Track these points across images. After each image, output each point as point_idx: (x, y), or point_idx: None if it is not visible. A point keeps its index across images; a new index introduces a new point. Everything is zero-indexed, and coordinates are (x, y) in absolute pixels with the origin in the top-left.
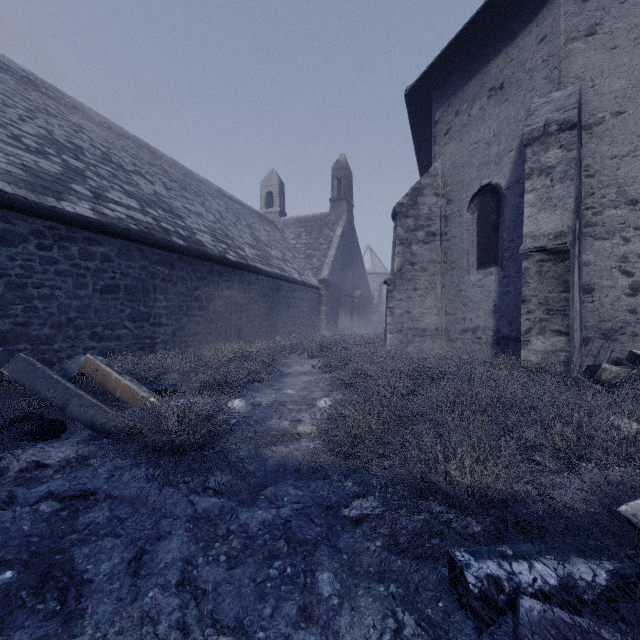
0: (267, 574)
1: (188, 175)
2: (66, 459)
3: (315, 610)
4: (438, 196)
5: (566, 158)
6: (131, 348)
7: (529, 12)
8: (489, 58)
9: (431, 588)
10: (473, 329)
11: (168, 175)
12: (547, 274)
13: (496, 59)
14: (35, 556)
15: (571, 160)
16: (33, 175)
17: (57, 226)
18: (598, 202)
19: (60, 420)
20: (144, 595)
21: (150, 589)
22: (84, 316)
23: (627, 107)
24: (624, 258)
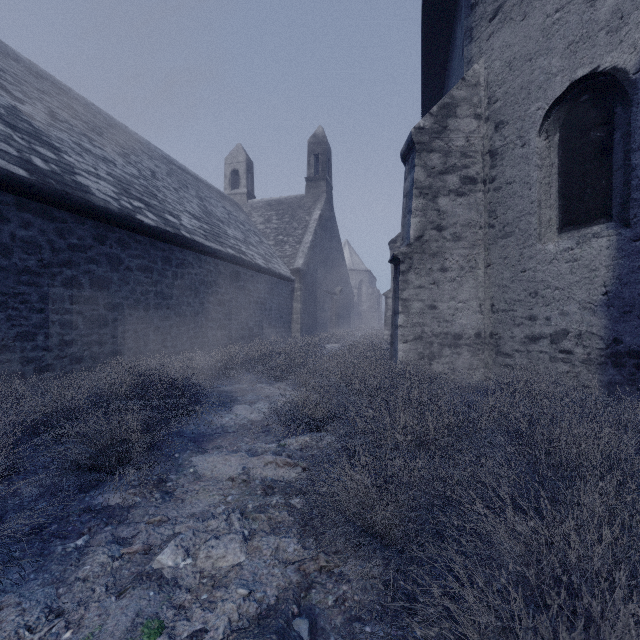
0: None
1: (118, 129)
2: None
3: None
4: (480, 119)
5: None
6: None
7: None
8: None
9: None
10: (553, 336)
11: (73, 112)
12: None
13: None
14: None
15: None
16: None
17: None
18: None
19: None
20: None
21: None
22: None
23: None
24: None
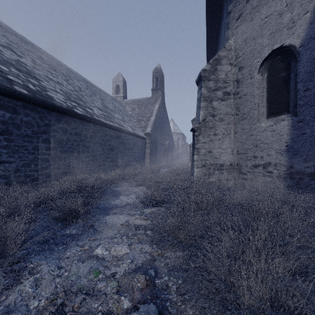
0: None
1: (62, 66)
2: None
3: None
4: (232, 65)
5: None
6: None
7: None
8: None
9: None
10: (264, 165)
11: (42, 60)
12: None
13: None
14: None
15: None
16: None
17: None
18: None
19: None
20: None
21: None
22: None
23: None
24: None
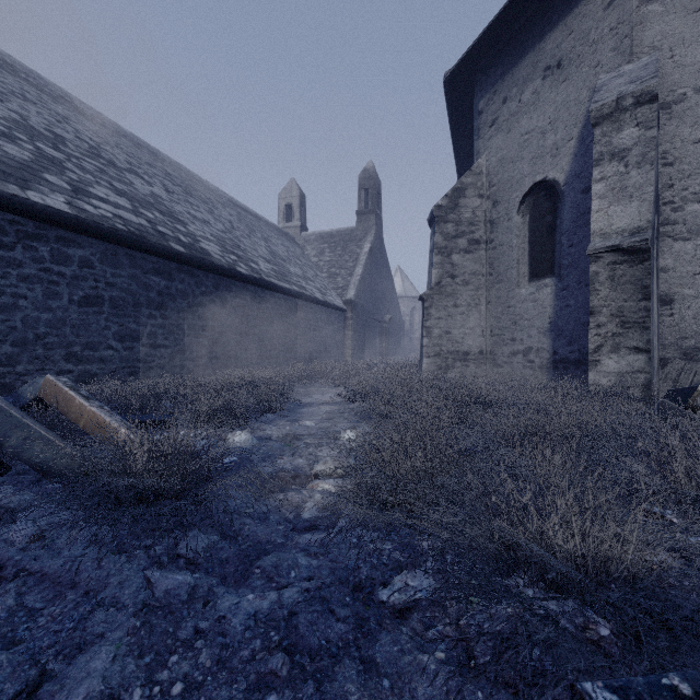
0: None
1: (195, 181)
2: None
3: None
4: (482, 198)
5: (644, 138)
6: (118, 373)
7: None
8: (544, 32)
9: None
10: (524, 351)
11: (171, 178)
12: (622, 279)
13: (552, 33)
14: None
15: (651, 140)
16: None
17: (21, 220)
18: (678, 195)
19: None
20: None
21: None
22: (57, 332)
23: None
24: None
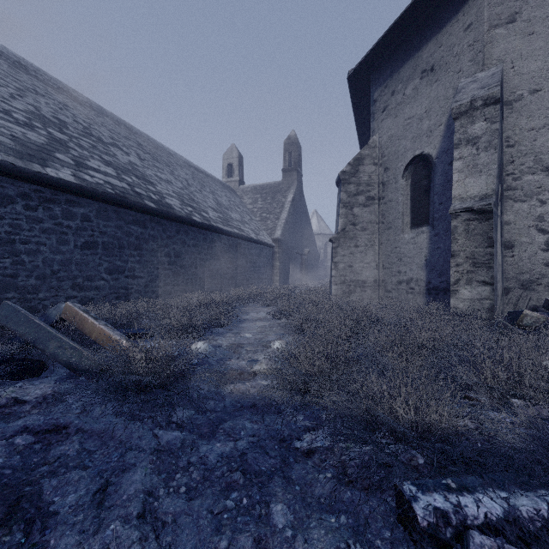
0: (224, 505)
1: (159, 148)
2: (43, 396)
3: (269, 542)
4: (376, 165)
5: (490, 129)
6: (108, 297)
7: (456, 3)
8: (421, 44)
9: (380, 519)
10: (407, 281)
11: (142, 148)
12: (473, 231)
13: (427, 45)
14: (6, 488)
15: (495, 131)
16: (21, 144)
17: (42, 189)
18: (517, 169)
19: (40, 360)
20: (106, 527)
21: (112, 521)
22: (66, 269)
23: (543, 85)
24: (540, 218)
